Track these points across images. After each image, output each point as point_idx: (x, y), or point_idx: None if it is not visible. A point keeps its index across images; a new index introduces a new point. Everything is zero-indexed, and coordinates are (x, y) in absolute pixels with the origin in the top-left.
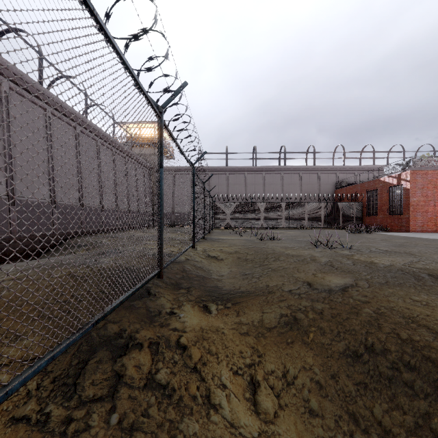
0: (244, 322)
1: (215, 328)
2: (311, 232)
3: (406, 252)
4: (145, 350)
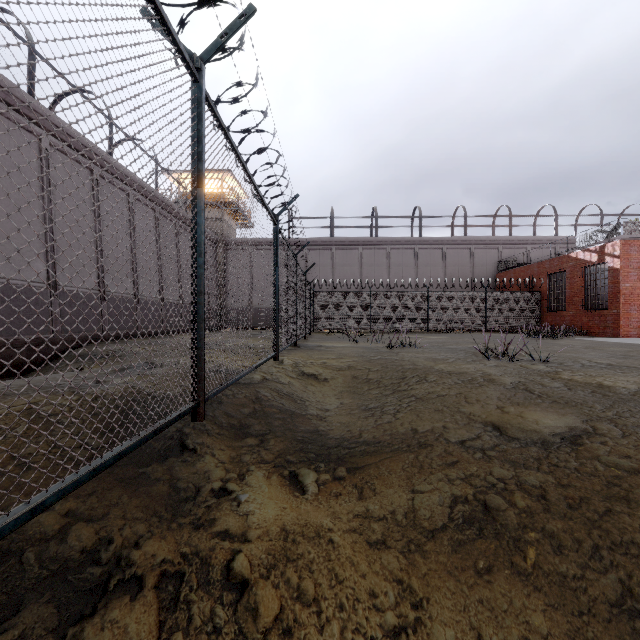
0: (376, 515)
1: (313, 529)
2: (464, 336)
3: None
4: (146, 599)
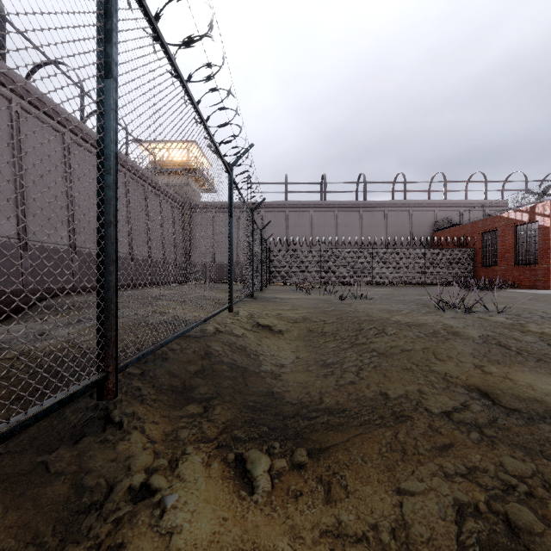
0: (351, 532)
1: None
2: (407, 289)
3: None
4: None
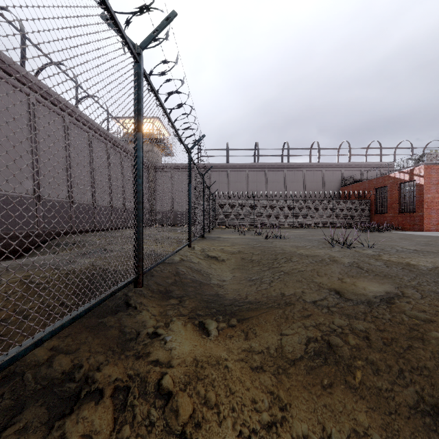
0: (256, 350)
1: (214, 359)
2: (317, 231)
3: None
4: (105, 404)
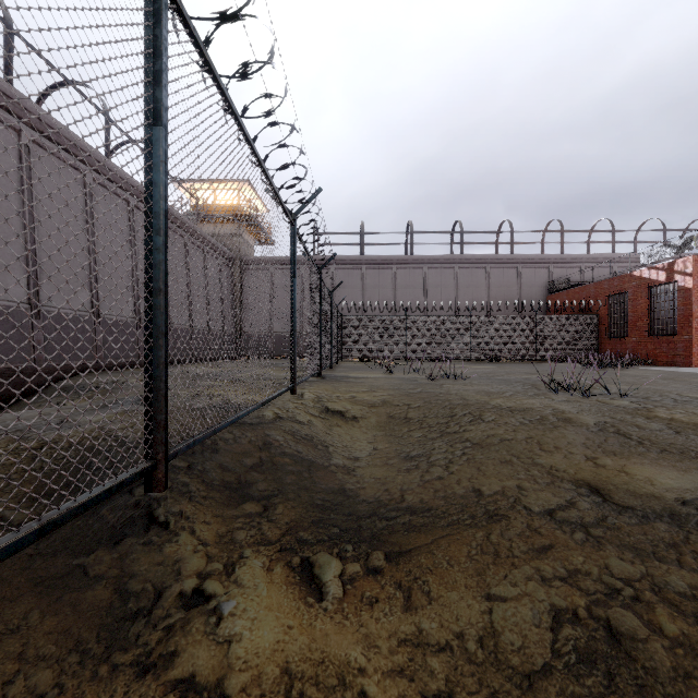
0: (433, 641)
1: (334, 671)
2: (513, 366)
3: None
4: None
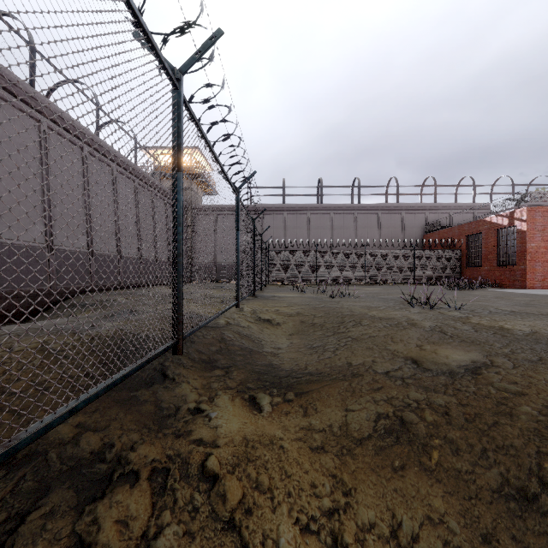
0: (317, 428)
1: (268, 438)
2: (395, 288)
3: (544, 314)
4: (141, 487)
